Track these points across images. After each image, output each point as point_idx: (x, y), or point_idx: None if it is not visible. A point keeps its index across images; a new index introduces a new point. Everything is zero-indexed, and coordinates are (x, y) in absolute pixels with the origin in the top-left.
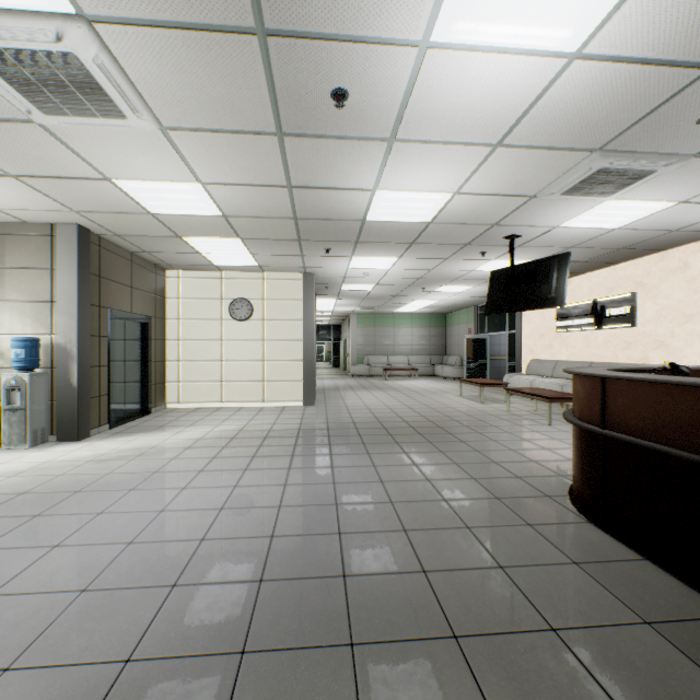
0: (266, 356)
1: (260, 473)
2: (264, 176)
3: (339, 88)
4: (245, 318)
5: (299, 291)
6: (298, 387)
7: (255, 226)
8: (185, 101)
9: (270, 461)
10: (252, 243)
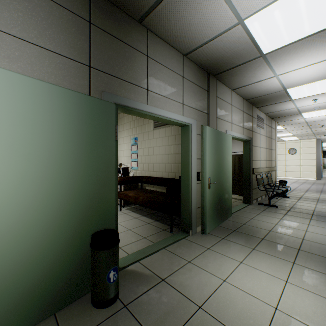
0: (301, 164)
1: (304, 185)
2: (305, 131)
3: (321, 125)
4: (293, 154)
5: (313, 144)
6: (313, 174)
7: (300, 135)
8: (293, 129)
9: (306, 184)
10: (298, 137)
